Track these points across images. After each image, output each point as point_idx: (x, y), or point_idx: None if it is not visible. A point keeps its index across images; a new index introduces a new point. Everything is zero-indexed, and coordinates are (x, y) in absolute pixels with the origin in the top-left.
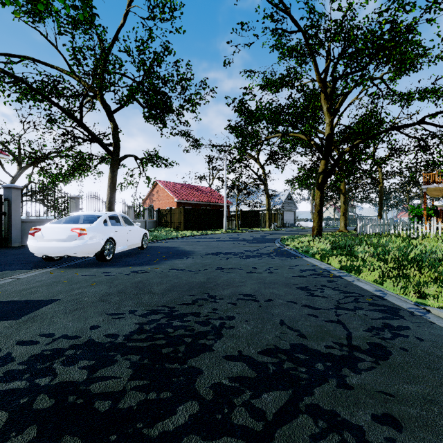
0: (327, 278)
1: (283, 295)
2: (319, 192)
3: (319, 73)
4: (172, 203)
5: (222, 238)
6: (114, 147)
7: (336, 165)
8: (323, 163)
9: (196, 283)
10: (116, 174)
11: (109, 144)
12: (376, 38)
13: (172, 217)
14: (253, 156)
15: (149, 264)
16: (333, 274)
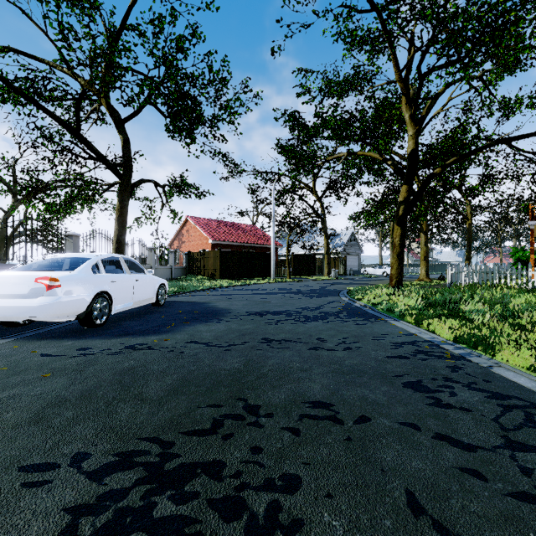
0: (445, 361)
1: (385, 403)
2: (399, 229)
3: (399, 69)
4: (205, 245)
5: (269, 290)
6: (124, 168)
7: (422, 191)
8: (405, 189)
9: (226, 373)
10: (127, 204)
11: (117, 164)
12: (483, 13)
13: (205, 262)
14: (308, 186)
15: (159, 333)
16: (449, 351)
